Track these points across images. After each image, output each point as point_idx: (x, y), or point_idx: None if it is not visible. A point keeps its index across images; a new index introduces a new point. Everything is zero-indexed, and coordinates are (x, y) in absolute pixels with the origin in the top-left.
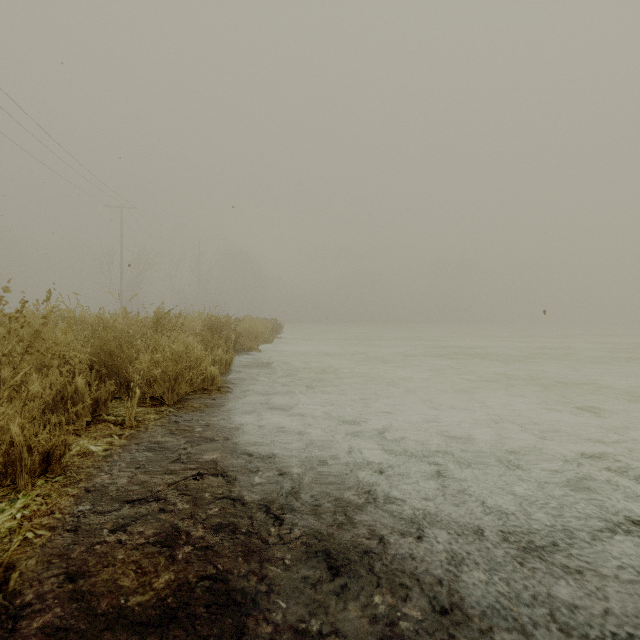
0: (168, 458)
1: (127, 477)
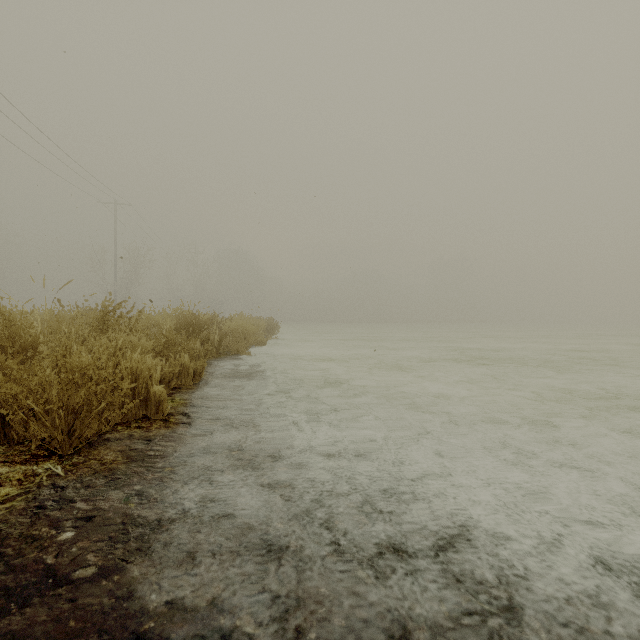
0: None
1: None
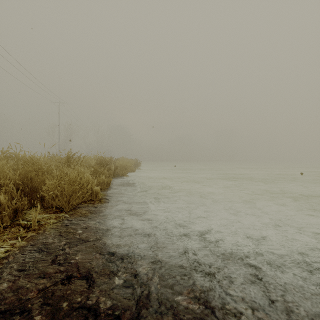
0: (50, 259)
1: (9, 281)
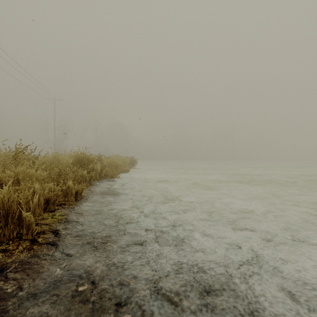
0: None
1: None
